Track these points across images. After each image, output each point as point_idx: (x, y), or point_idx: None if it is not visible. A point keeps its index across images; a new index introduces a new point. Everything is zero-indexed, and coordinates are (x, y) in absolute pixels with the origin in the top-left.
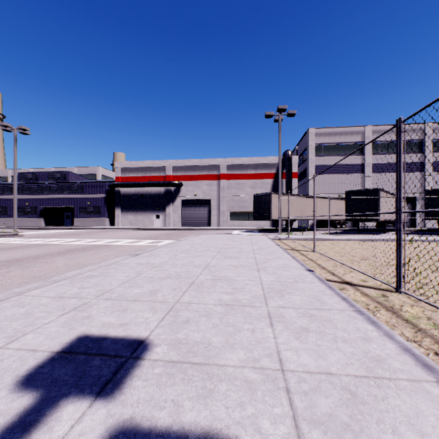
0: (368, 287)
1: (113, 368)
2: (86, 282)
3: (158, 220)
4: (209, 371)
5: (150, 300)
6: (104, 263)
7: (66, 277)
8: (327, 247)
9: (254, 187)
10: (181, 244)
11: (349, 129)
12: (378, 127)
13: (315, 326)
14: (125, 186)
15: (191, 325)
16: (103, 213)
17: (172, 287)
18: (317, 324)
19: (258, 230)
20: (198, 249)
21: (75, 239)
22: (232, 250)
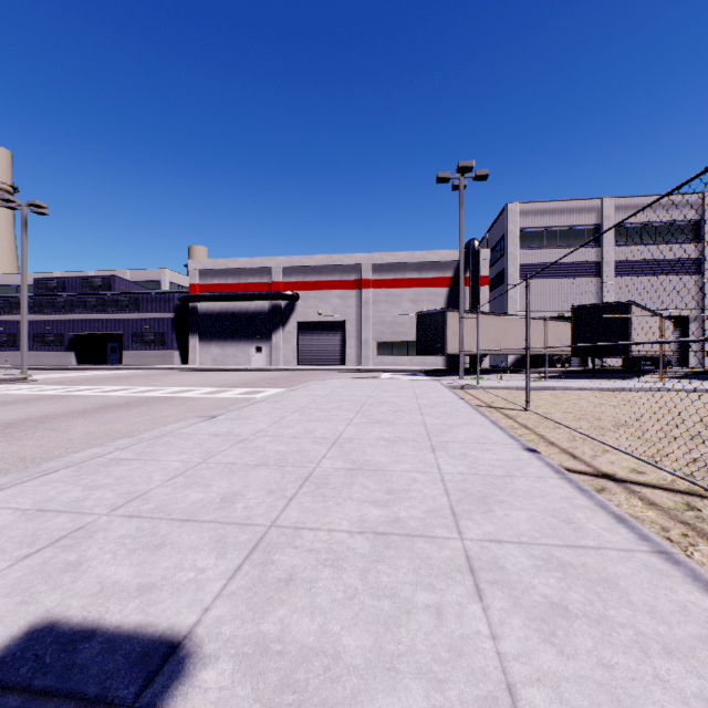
0: (650, 485)
1: None
2: (104, 474)
3: (259, 355)
4: None
5: (218, 518)
6: (150, 432)
7: (68, 463)
8: (548, 403)
9: (416, 301)
10: (294, 397)
11: (576, 203)
12: (625, 201)
13: (582, 600)
14: (206, 300)
15: (297, 592)
16: (171, 344)
17: (267, 486)
18: (583, 591)
19: (425, 372)
20: (323, 406)
21: (120, 386)
22: (382, 407)
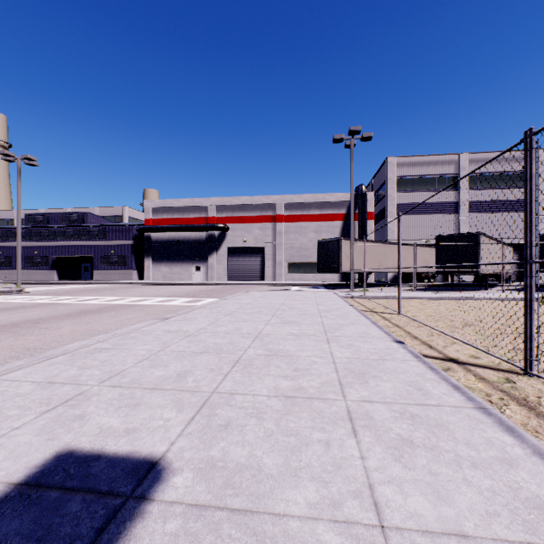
0: (482, 366)
1: (99, 520)
2: (91, 358)
3: (198, 273)
4: (258, 528)
5: (176, 387)
6: (121, 330)
7: (65, 351)
8: (415, 309)
9: (318, 231)
10: (225, 304)
11: (439, 157)
12: (477, 155)
13: (423, 436)
14: (158, 231)
15: (233, 433)
16: (130, 264)
17: (209, 366)
18: (424, 431)
19: (324, 286)
20: (247, 311)
21: (93, 296)
22: (291, 312)
